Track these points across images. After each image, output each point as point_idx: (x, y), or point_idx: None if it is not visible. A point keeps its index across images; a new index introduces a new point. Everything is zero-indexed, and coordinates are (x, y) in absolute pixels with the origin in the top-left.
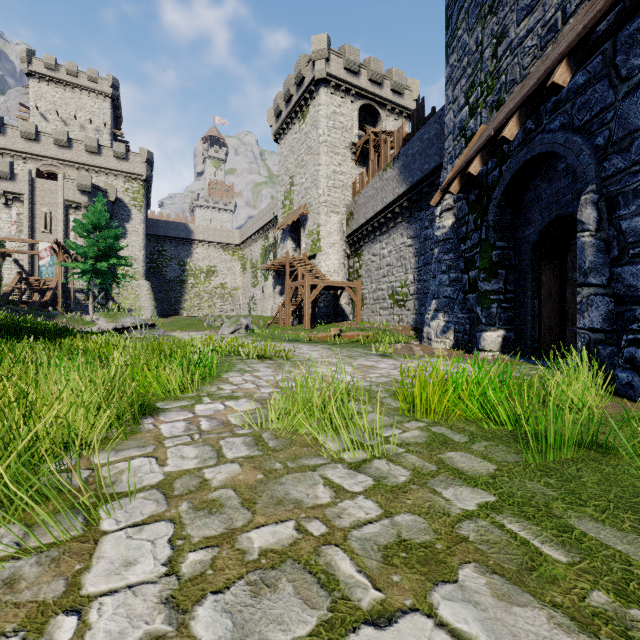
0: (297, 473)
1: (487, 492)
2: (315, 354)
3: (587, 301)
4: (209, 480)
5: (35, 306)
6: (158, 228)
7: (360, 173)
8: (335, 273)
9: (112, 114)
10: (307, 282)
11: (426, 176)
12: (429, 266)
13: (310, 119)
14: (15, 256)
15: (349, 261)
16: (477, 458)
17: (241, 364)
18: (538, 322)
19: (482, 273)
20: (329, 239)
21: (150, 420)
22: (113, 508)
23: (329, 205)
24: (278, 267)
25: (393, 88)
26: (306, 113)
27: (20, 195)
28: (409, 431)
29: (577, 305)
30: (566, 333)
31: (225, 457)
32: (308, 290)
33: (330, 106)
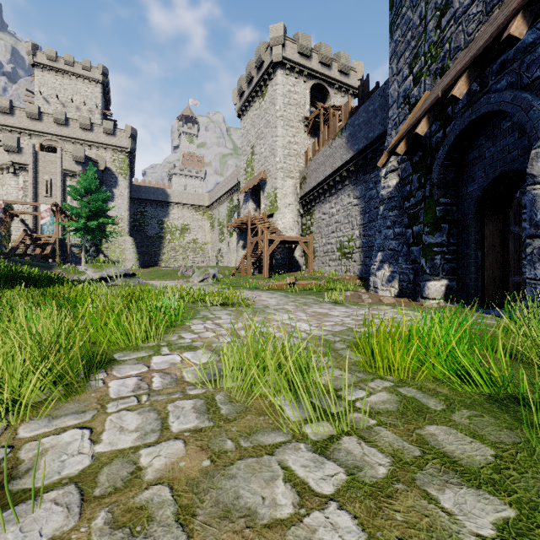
0: (251, 458)
1: (498, 499)
2: (273, 301)
3: (539, 252)
4: (143, 468)
5: (37, 258)
6: (140, 192)
7: (312, 143)
8: (290, 229)
9: (102, 97)
10: (266, 237)
11: (371, 143)
12: (373, 222)
13: (268, 97)
14: (22, 216)
15: (302, 219)
16: (465, 436)
17: (205, 311)
18: (481, 272)
19: (426, 227)
20: (285, 200)
21: (102, 375)
22: (4, 524)
23: (285, 171)
24: (241, 225)
25: (340, 69)
26: (265, 92)
27: (26, 165)
28: (376, 393)
29: (527, 256)
30: (509, 283)
31: (169, 430)
32: (267, 244)
33: (286, 85)
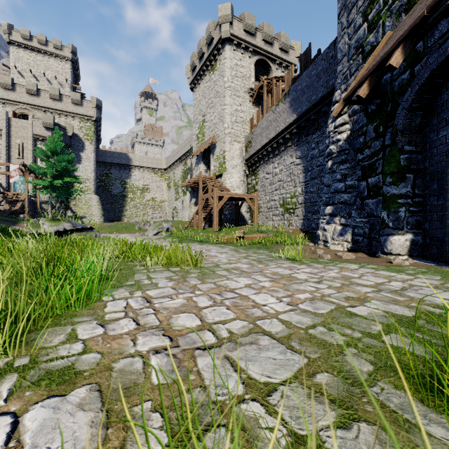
0: None
1: None
2: (223, 257)
3: None
4: None
5: (5, 213)
6: (106, 157)
7: (256, 111)
8: (237, 188)
9: (72, 73)
10: (215, 194)
11: (314, 105)
12: (315, 180)
13: (218, 70)
14: None
15: (247, 179)
16: None
17: (141, 273)
18: None
19: (389, 177)
20: (232, 162)
21: None
22: None
23: (232, 136)
24: (193, 184)
25: (281, 47)
26: (214, 66)
27: None
28: None
29: None
30: None
31: None
32: (216, 200)
33: (233, 59)
